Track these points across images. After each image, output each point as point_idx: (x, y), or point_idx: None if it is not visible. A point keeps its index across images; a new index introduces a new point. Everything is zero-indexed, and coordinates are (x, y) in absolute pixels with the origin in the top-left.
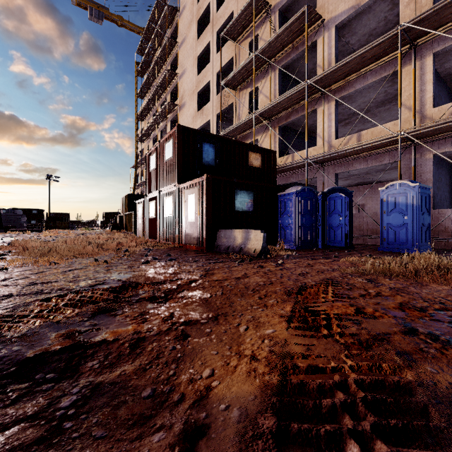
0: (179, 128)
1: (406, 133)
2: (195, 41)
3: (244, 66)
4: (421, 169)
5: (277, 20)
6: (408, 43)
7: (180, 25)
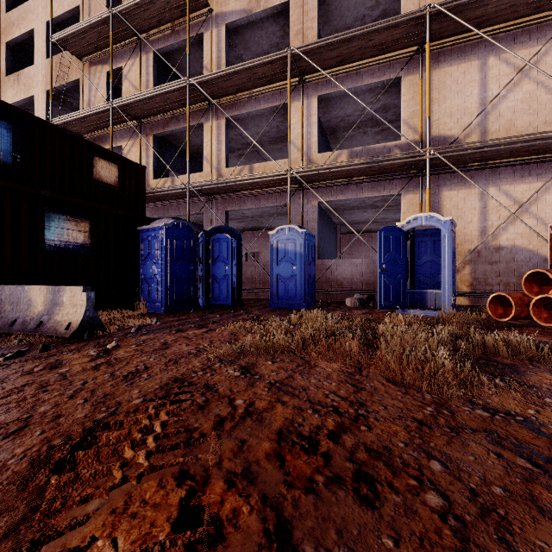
0: None
1: (295, 173)
2: None
3: (94, 23)
4: (308, 217)
5: None
6: (297, 75)
7: None
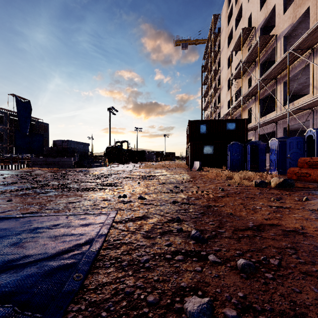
0: (189, 122)
1: (289, 110)
2: (227, 49)
3: (239, 68)
4: None
5: (259, 34)
6: (308, 49)
7: (221, 40)
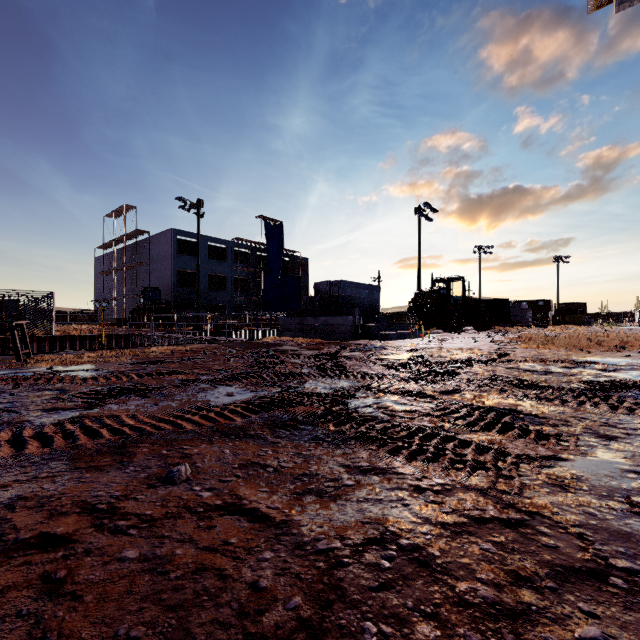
0: None
1: None
2: None
3: None
4: None
5: None
6: None
7: None
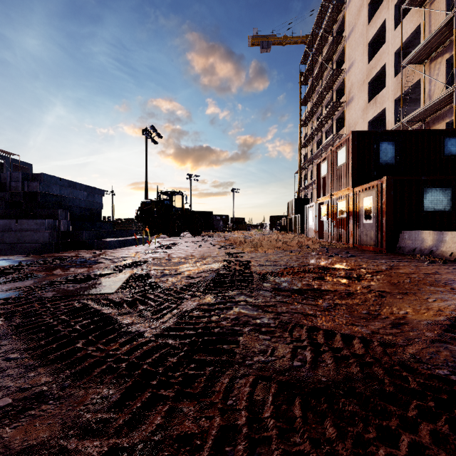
0: (353, 135)
1: None
2: (365, 26)
3: (437, 31)
4: None
5: None
6: None
7: (347, 16)
